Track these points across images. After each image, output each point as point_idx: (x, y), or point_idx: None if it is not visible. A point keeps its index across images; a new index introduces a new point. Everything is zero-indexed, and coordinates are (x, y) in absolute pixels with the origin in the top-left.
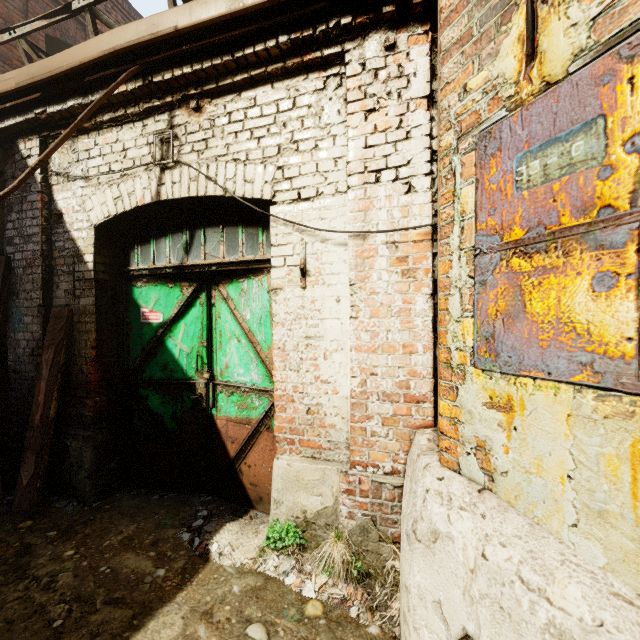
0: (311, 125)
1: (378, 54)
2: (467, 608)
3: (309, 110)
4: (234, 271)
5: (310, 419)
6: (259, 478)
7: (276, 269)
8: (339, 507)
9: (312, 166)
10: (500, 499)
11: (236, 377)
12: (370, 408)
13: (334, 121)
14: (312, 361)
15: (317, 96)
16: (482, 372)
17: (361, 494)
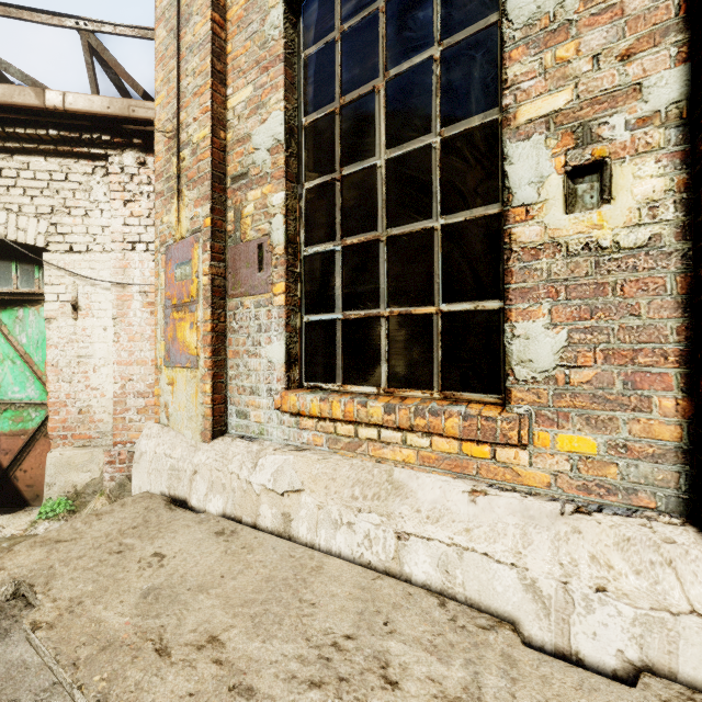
0: (82, 198)
1: (133, 165)
2: (148, 480)
3: (80, 186)
4: (8, 300)
5: (82, 418)
6: (36, 479)
7: (50, 303)
8: (104, 475)
9: (83, 228)
10: (170, 428)
11: (11, 395)
12: (128, 403)
13: (102, 199)
14: (83, 374)
15: (87, 178)
16: (167, 368)
17: (120, 462)
